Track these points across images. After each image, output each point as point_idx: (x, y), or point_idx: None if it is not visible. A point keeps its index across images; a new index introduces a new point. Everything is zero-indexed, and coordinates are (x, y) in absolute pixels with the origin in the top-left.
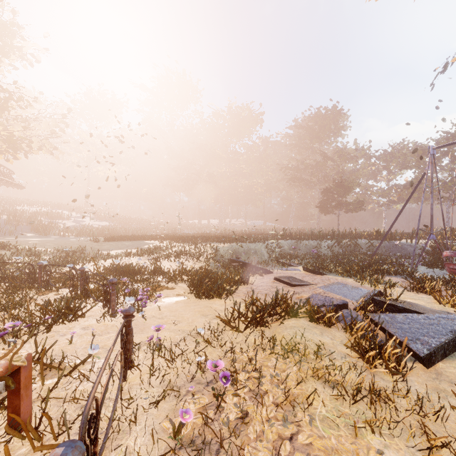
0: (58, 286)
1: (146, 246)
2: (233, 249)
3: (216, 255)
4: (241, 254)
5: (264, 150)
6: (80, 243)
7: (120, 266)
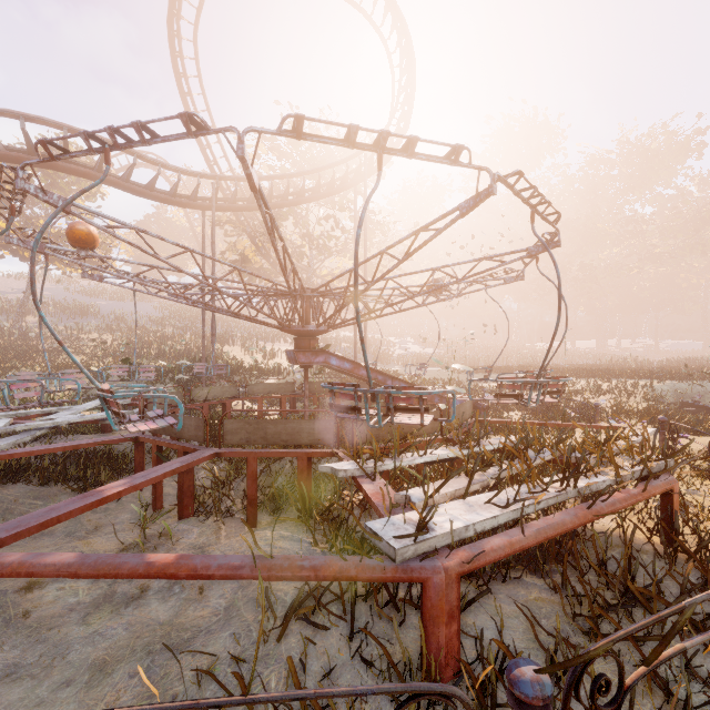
0: (507, 409)
1: None
2: (676, 389)
3: (659, 395)
4: (692, 397)
5: (709, 203)
6: (442, 374)
7: None
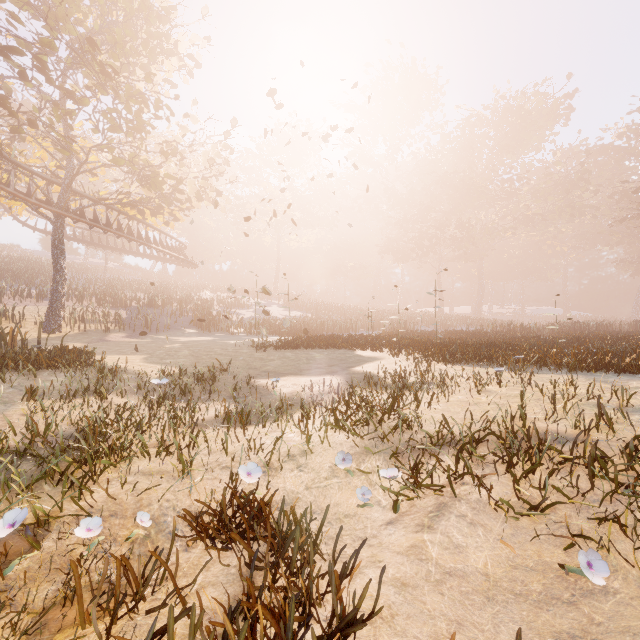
0: None
1: (359, 366)
2: None
3: None
4: None
5: (580, 164)
6: (233, 351)
7: (257, 507)
